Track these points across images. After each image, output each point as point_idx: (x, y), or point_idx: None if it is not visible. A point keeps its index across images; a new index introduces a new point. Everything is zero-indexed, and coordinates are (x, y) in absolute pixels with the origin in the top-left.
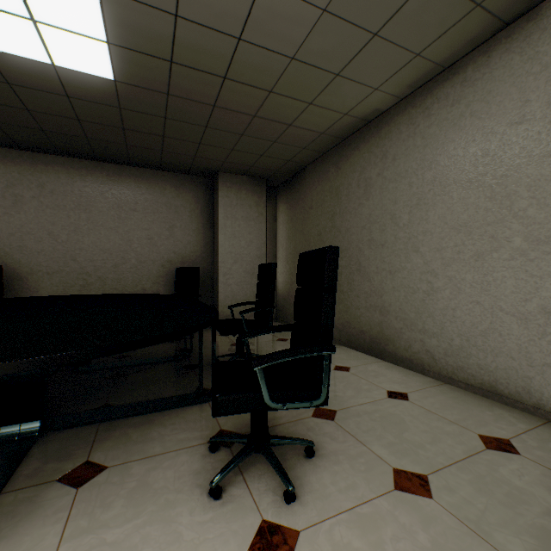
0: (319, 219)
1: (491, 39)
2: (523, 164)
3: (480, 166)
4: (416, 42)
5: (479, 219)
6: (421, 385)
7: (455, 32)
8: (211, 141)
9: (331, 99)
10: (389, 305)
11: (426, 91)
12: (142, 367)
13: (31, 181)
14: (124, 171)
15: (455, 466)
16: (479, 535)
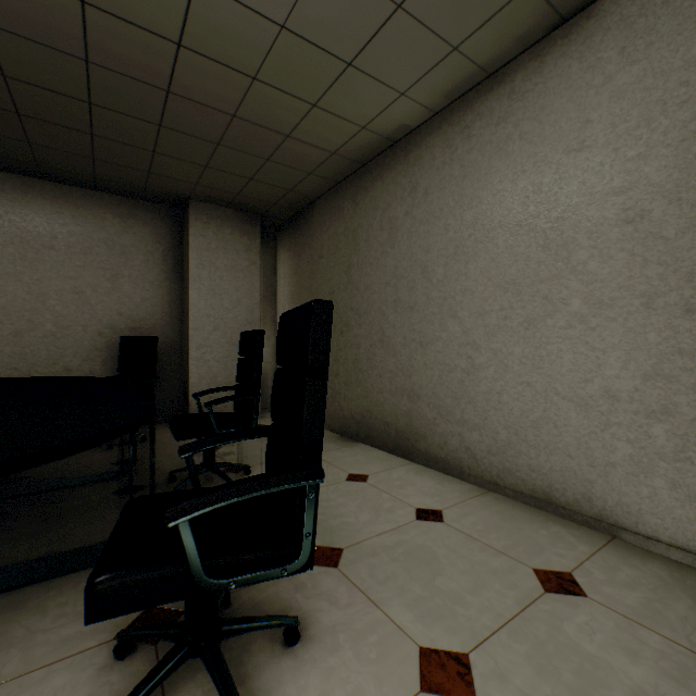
0: (332, 271)
1: (544, 39)
2: (582, 204)
3: (532, 205)
4: (453, 28)
5: (531, 275)
6: (460, 496)
7: (502, 20)
8: (171, 150)
9: (343, 102)
10: (420, 387)
11: (466, 104)
12: (42, 496)
13: None
14: (32, 187)
15: (507, 629)
16: None
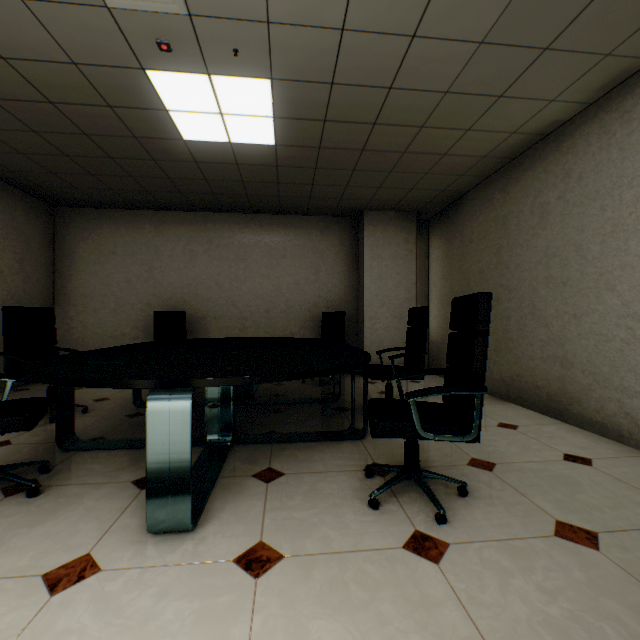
0: (481, 254)
1: None
2: None
3: None
4: (603, 43)
5: None
6: (614, 453)
7: None
8: (357, 182)
9: (494, 121)
10: (573, 356)
11: (625, 91)
12: (296, 405)
13: (203, 237)
14: (274, 220)
15: (638, 532)
16: None
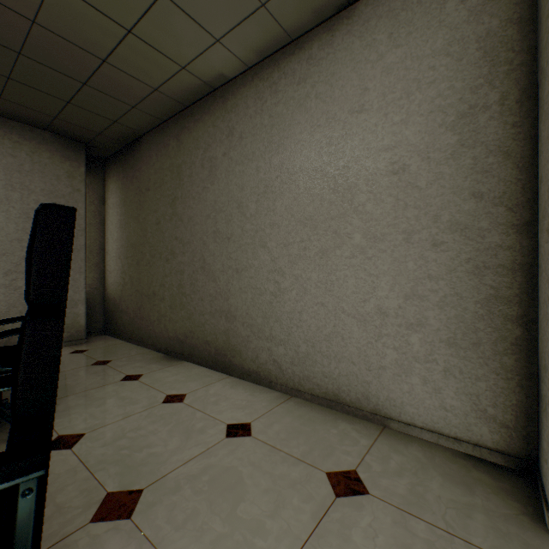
0: (158, 203)
1: (335, 17)
2: (362, 156)
3: (325, 154)
4: None
5: (324, 213)
6: (268, 405)
7: None
8: None
9: (160, 35)
10: (236, 309)
11: (274, 63)
12: None
13: None
14: None
15: None
16: None
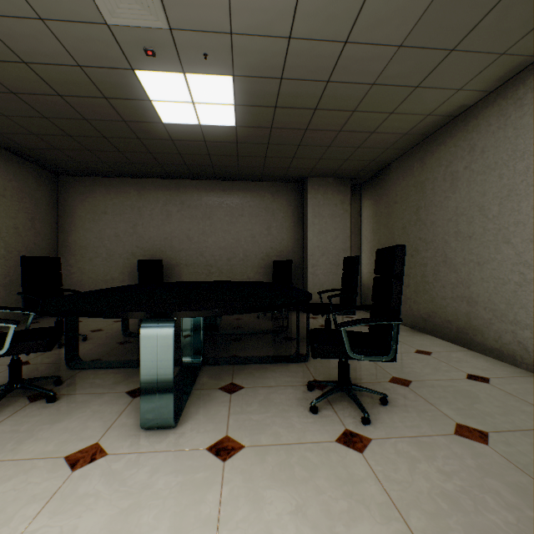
0: (404, 213)
1: None
2: None
3: None
4: (498, 45)
5: None
6: (508, 374)
7: None
8: (302, 155)
9: (412, 106)
10: (477, 296)
11: (518, 82)
12: (252, 335)
13: (176, 200)
14: (234, 186)
15: (521, 432)
16: (524, 471)
